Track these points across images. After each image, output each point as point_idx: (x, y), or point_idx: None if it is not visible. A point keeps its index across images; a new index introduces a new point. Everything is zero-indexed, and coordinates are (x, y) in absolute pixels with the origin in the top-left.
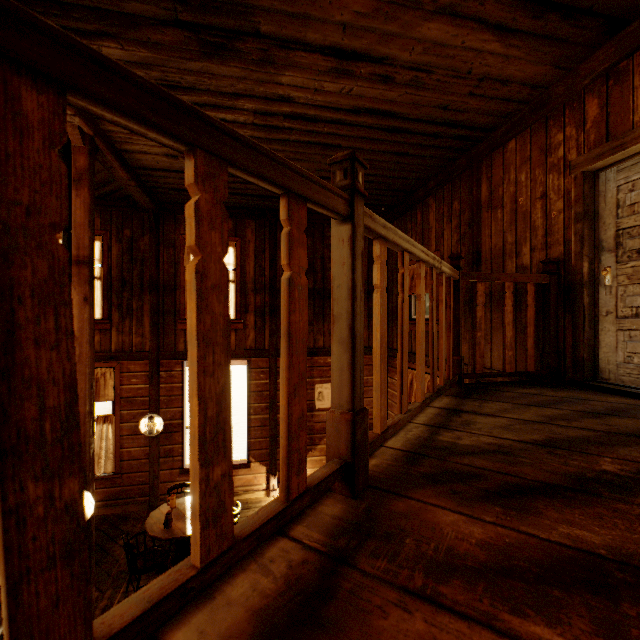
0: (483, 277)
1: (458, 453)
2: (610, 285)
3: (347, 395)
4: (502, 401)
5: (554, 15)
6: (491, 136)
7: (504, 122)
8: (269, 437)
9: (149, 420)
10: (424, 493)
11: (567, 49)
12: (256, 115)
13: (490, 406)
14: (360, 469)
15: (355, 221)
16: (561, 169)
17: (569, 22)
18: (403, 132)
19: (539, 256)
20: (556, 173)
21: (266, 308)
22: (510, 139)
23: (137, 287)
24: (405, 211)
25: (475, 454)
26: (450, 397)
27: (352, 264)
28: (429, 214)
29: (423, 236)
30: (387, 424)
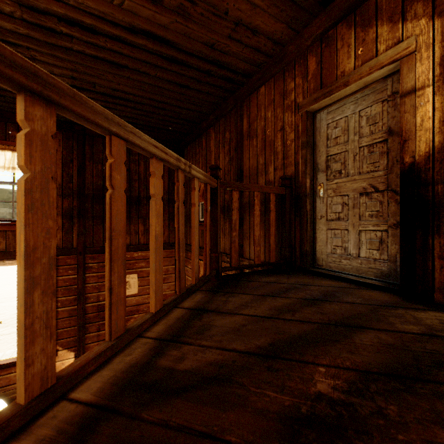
0: (237, 186)
1: (165, 394)
2: (323, 196)
3: None
4: (246, 293)
5: None
6: (249, 82)
7: (257, 71)
8: (77, 326)
9: None
10: None
11: (296, 11)
12: (23, 8)
13: (234, 300)
14: None
15: None
16: (293, 109)
17: None
18: (181, 64)
19: (279, 174)
20: (290, 112)
21: (74, 211)
22: (261, 85)
23: None
24: (195, 138)
25: (186, 391)
26: (204, 292)
27: None
28: (210, 141)
29: (206, 158)
30: (66, 371)
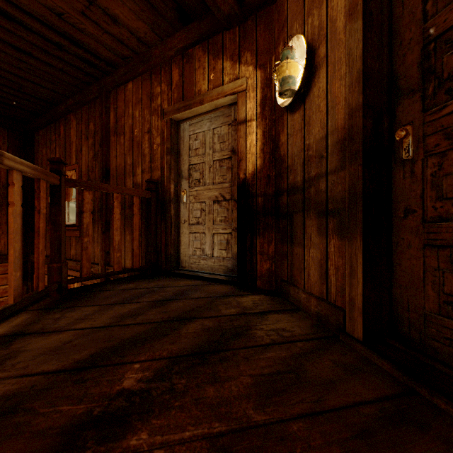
0: (91, 186)
1: None
2: (186, 202)
3: None
4: (92, 304)
5: None
6: (115, 73)
7: (124, 64)
8: None
9: None
10: None
11: (157, 17)
12: None
13: (72, 315)
14: None
15: None
16: (159, 114)
17: None
18: (15, 21)
19: (147, 177)
20: (157, 116)
21: None
22: (129, 81)
23: None
24: (49, 122)
25: None
26: (33, 312)
27: None
28: (71, 129)
29: (66, 149)
30: None
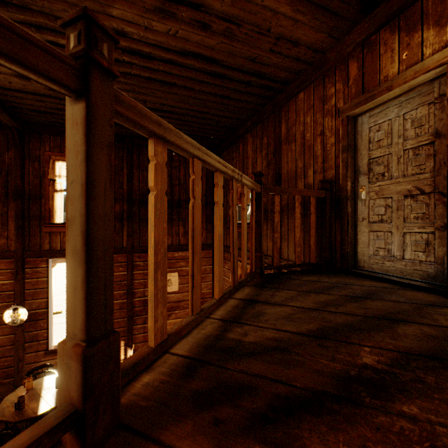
0: (279, 191)
1: (239, 355)
2: (365, 199)
3: (81, 321)
4: (290, 289)
5: None
6: (288, 88)
7: (296, 78)
8: (126, 317)
9: (13, 311)
10: (181, 430)
11: (337, 21)
12: None
13: (280, 295)
14: (100, 413)
15: (92, 99)
16: (333, 114)
17: None
18: (224, 78)
19: (319, 177)
20: (330, 117)
21: (124, 214)
22: (300, 91)
23: (2, 195)
24: (232, 144)
25: (255, 355)
26: (251, 287)
27: (86, 153)
28: (247, 146)
29: (244, 162)
30: (170, 331)
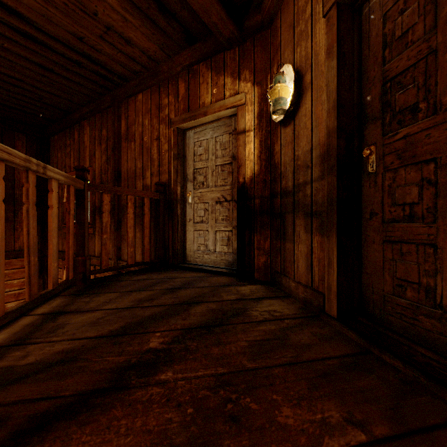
0: (109, 189)
1: (1, 385)
2: (191, 202)
3: None
4: (114, 291)
5: (153, 3)
6: (127, 85)
7: (135, 77)
8: None
9: None
10: None
11: (166, 39)
12: None
13: (99, 299)
14: None
15: None
16: (167, 123)
17: (164, 17)
18: (41, 44)
19: (156, 180)
20: (165, 125)
21: None
22: (139, 92)
23: None
24: (64, 128)
25: (26, 378)
26: (66, 297)
27: None
28: (85, 135)
29: (80, 153)
30: None
